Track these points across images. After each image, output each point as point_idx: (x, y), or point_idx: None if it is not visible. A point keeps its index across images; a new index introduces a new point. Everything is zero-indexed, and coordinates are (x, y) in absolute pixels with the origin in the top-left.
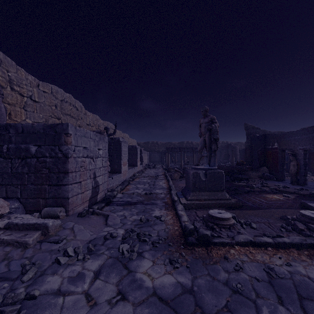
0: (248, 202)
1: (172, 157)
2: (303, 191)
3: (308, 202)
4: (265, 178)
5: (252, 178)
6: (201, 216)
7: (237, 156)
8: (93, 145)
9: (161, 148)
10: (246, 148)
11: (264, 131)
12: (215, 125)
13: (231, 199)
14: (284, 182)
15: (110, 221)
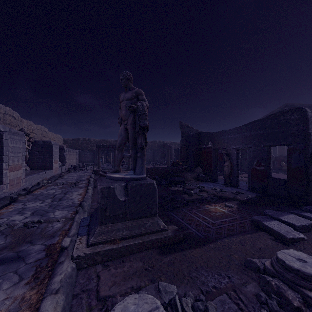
0: (190, 225)
1: (107, 157)
2: (240, 195)
3: (262, 219)
4: (200, 179)
5: (188, 180)
6: (106, 295)
7: (172, 155)
8: None
9: (95, 146)
10: (181, 148)
11: (196, 131)
12: (142, 104)
13: (168, 227)
14: (218, 183)
15: None
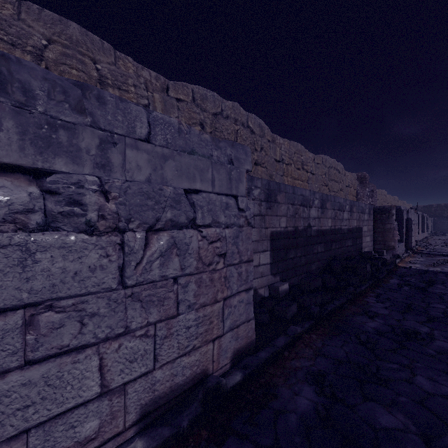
0: None
1: None
2: None
3: None
4: None
5: None
6: None
7: None
8: (415, 219)
9: None
10: None
11: None
12: None
13: None
14: None
15: (433, 244)
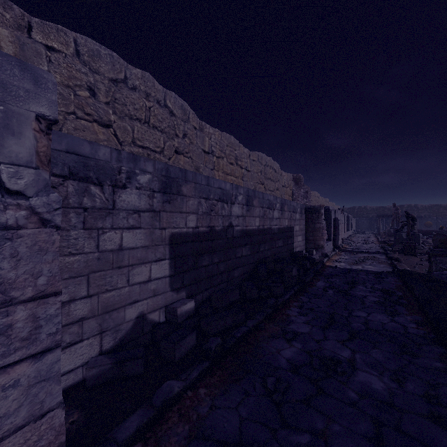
0: None
1: (385, 224)
2: None
3: None
4: None
5: None
6: None
7: None
8: (342, 219)
9: (371, 213)
10: None
11: None
12: (398, 211)
13: None
14: None
15: (355, 242)
